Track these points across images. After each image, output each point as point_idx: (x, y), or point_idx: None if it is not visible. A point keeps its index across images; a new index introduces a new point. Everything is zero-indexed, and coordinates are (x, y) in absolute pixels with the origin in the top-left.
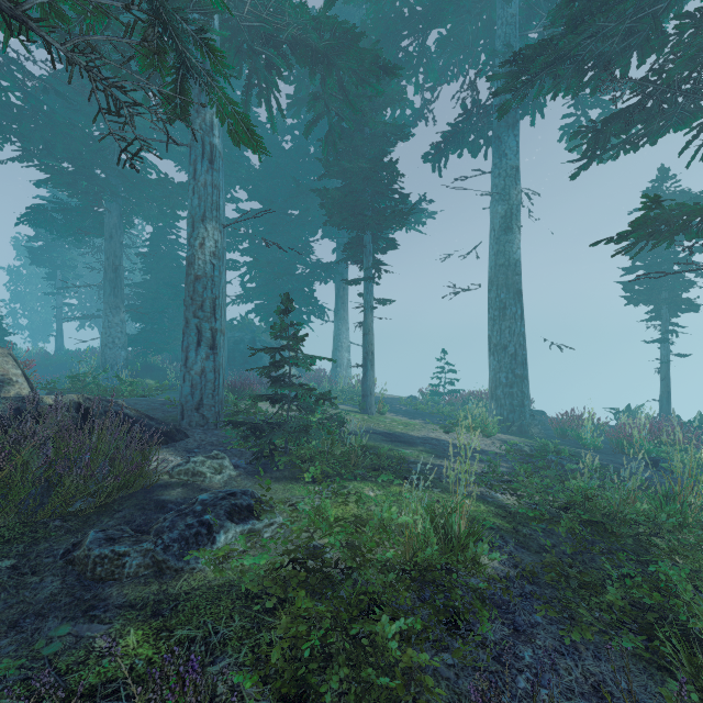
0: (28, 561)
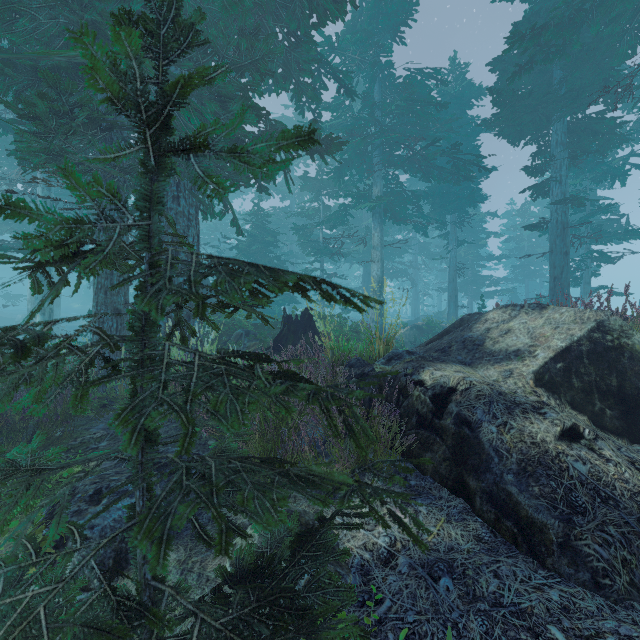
0: (205, 446)
